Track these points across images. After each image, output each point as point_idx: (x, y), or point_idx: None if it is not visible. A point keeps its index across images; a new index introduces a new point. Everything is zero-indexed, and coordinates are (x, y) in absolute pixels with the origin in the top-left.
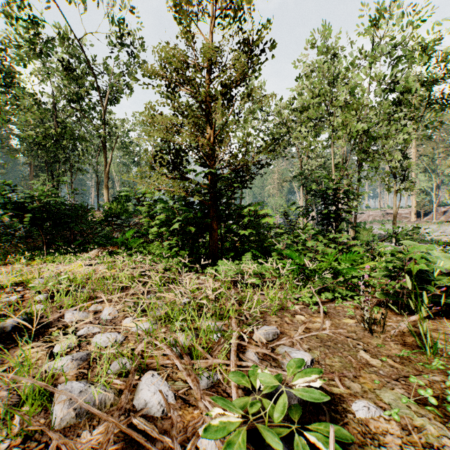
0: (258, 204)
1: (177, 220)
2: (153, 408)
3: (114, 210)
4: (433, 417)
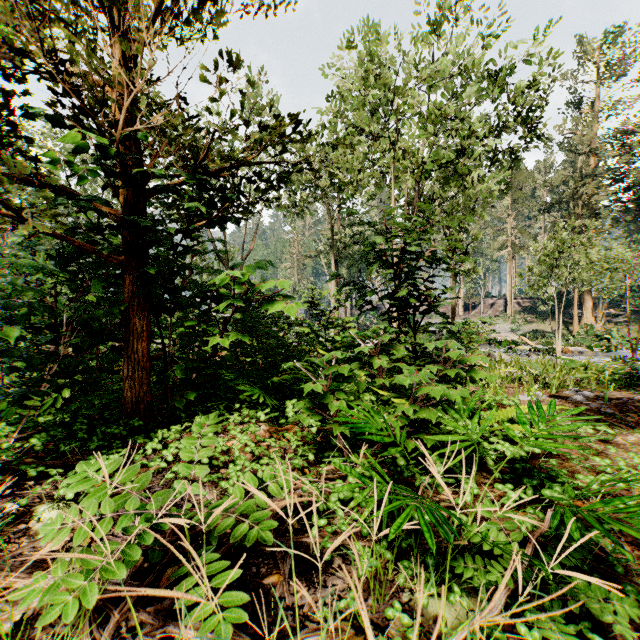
0: (258, 265)
1: None
2: None
3: None
4: None
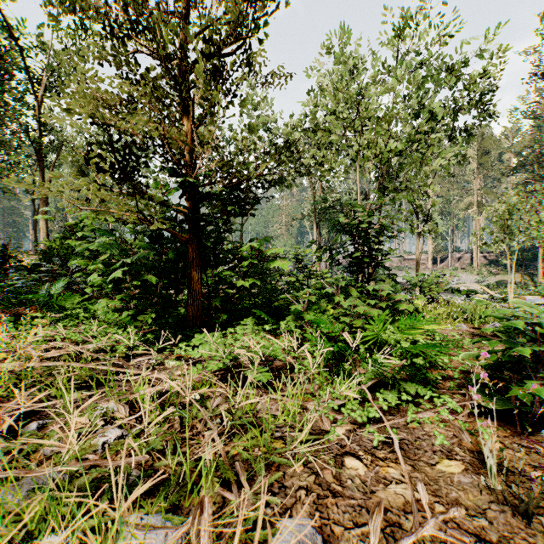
0: (264, 240)
1: (124, 263)
2: None
3: (57, 251)
4: None
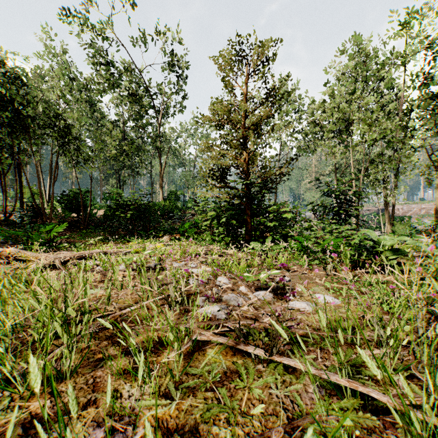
0: (280, 204)
1: (224, 216)
2: (224, 284)
3: (167, 207)
4: (328, 292)
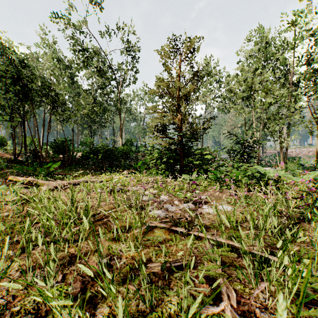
0: (203, 149)
1: (165, 157)
2: (164, 199)
3: (125, 150)
4: (229, 204)
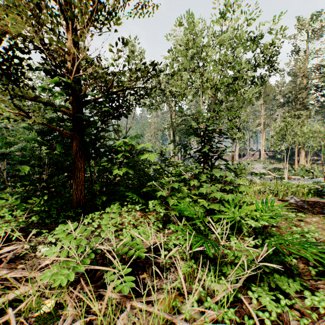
0: (135, 136)
1: None
2: None
3: None
4: None
